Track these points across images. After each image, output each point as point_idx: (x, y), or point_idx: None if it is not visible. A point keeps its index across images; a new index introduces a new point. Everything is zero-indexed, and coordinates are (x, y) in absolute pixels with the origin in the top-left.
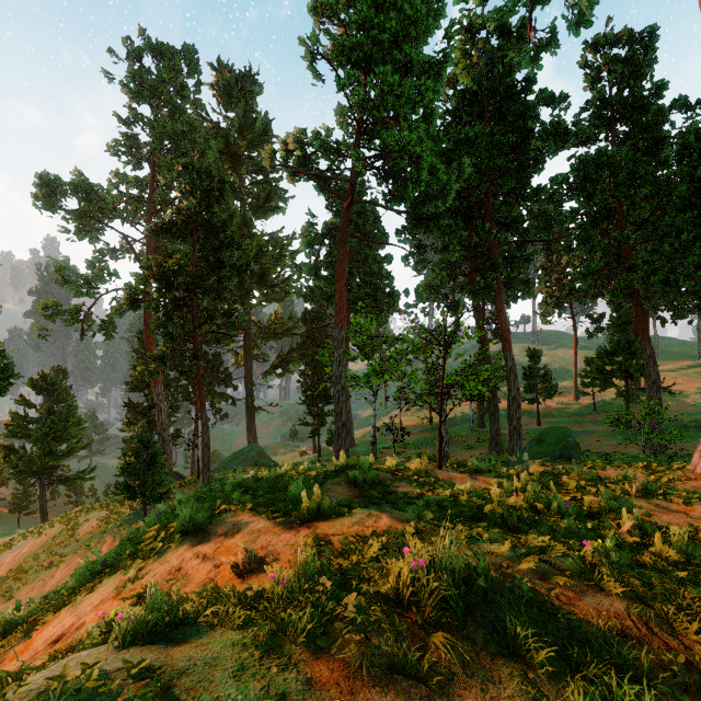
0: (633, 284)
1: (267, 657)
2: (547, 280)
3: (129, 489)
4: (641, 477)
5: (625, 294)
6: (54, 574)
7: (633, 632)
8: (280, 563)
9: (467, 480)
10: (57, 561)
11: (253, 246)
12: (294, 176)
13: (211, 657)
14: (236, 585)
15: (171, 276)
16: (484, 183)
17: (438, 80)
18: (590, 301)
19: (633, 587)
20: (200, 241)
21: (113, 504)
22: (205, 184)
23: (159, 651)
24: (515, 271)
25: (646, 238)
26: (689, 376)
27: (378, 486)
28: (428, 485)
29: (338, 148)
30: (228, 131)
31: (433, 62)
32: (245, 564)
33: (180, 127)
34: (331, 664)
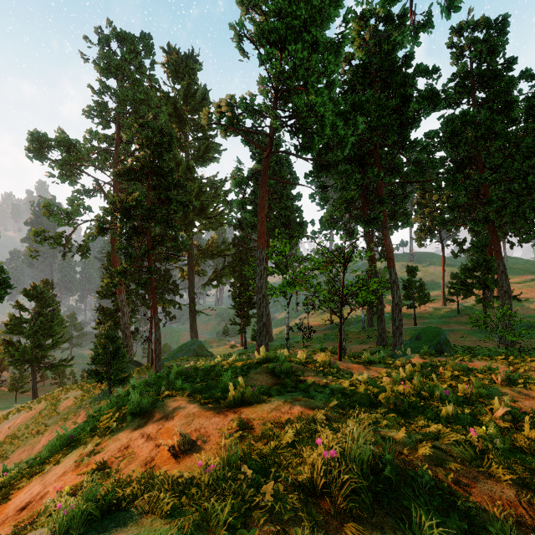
0: (490, 215)
1: None
2: (421, 213)
3: (98, 374)
4: (501, 367)
5: (484, 223)
6: (40, 440)
7: (527, 520)
8: (210, 445)
9: (362, 370)
10: (43, 430)
11: (195, 187)
12: (225, 132)
13: None
14: (171, 465)
15: (130, 209)
16: (373, 137)
17: (338, 56)
18: (455, 229)
19: (517, 472)
20: (154, 183)
21: (86, 385)
22: (157, 139)
23: None
24: (397, 205)
25: (499, 180)
26: (532, 287)
27: (291, 376)
28: (332, 375)
29: (260, 110)
30: (175, 99)
31: (334, 42)
32: (180, 446)
33: (138, 96)
34: None
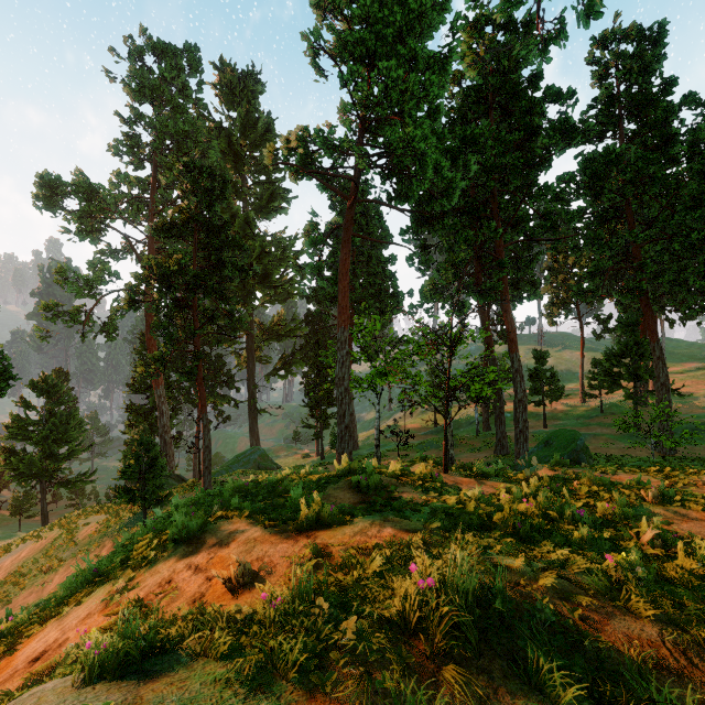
0: (642, 284)
1: (253, 697)
2: (553, 281)
3: (129, 492)
4: (654, 481)
5: (634, 294)
6: (52, 579)
7: (670, 663)
8: (276, 577)
9: (474, 484)
10: (56, 565)
11: (256, 247)
12: (296, 175)
13: (188, 697)
14: (227, 601)
15: (171, 276)
16: (490, 181)
17: (443, 76)
18: (597, 302)
19: (664, 608)
20: (202, 241)
21: (113, 507)
22: (206, 183)
23: (128, 689)
24: (521, 271)
25: (655, 237)
26: (698, 378)
27: (382, 492)
28: (434, 491)
29: (342, 146)
30: (230, 131)
31: (438, 57)
32: (238, 578)
33: (181, 126)
34: (327, 704)
